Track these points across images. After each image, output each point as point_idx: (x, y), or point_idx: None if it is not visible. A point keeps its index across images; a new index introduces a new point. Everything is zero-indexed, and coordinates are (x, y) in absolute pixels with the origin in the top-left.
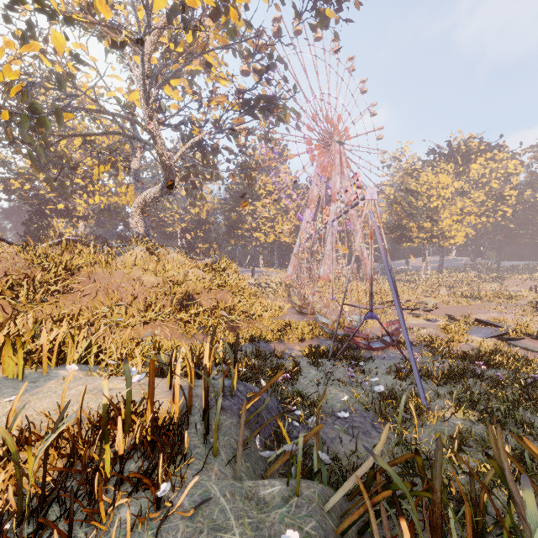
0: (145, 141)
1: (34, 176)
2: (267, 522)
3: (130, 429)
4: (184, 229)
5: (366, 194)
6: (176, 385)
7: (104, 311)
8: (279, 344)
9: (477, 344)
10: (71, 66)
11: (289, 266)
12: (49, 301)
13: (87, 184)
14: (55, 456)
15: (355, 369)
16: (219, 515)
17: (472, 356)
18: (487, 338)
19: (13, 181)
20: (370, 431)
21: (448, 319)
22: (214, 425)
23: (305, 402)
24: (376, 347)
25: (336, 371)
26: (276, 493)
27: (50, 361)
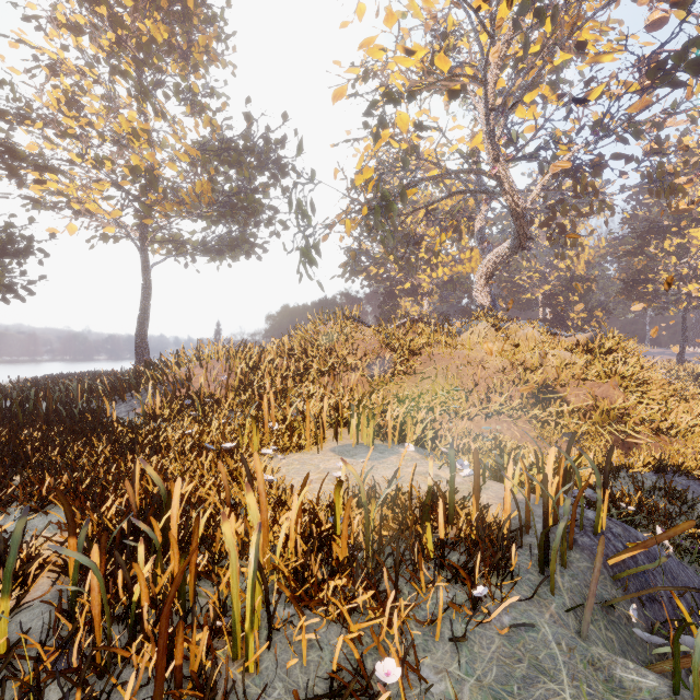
0: (489, 191)
1: (387, 259)
2: None
3: (456, 523)
4: (547, 294)
5: None
6: (506, 489)
7: (443, 396)
8: None
9: None
10: (415, 138)
11: None
12: (395, 381)
13: (430, 257)
14: (391, 518)
15: None
16: (546, 659)
17: None
18: None
19: (372, 268)
20: None
21: None
22: (553, 554)
23: None
24: None
25: None
26: (646, 687)
27: (394, 437)
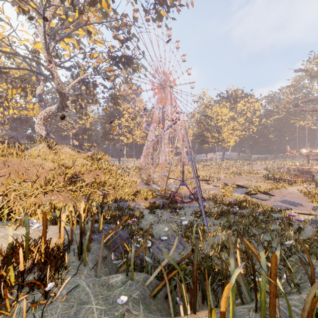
0: (46, 76)
1: None
2: (112, 295)
3: (30, 257)
4: (74, 134)
5: (180, 117)
6: (61, 227)
7: (15, 186)
8: (132, 202)
9: (236, 197)
10: None
11: (141, 157)
12: None
13: (3, 101)
14: None
15: (174, 214)
16: (84, 296)
17: (233, 203)
18: (241, 194)
19: None
20: (178, 246)
21: (224, 185)
22: (85, 248)
23: (144, 233)
24: (186, 201)
25: (164, 215)
26: (119, 280)
27: None
